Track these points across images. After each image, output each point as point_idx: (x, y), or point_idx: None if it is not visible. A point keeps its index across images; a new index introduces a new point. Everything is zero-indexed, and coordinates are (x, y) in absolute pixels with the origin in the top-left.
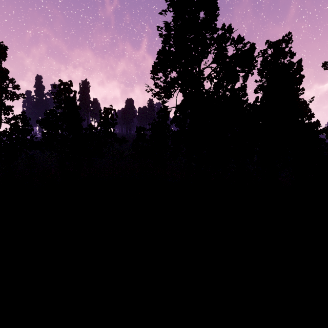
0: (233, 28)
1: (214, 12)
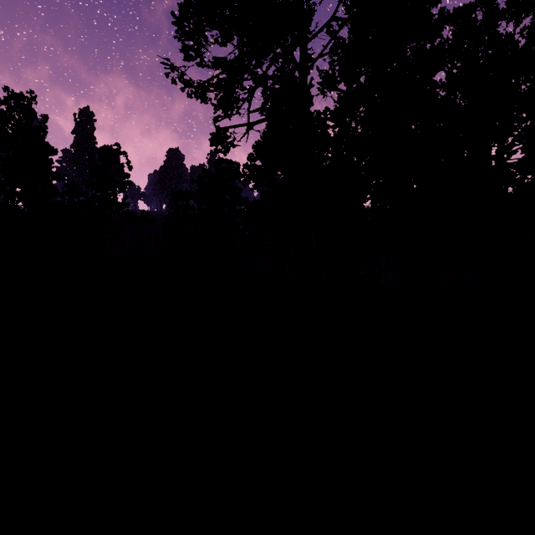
0: None
1: None
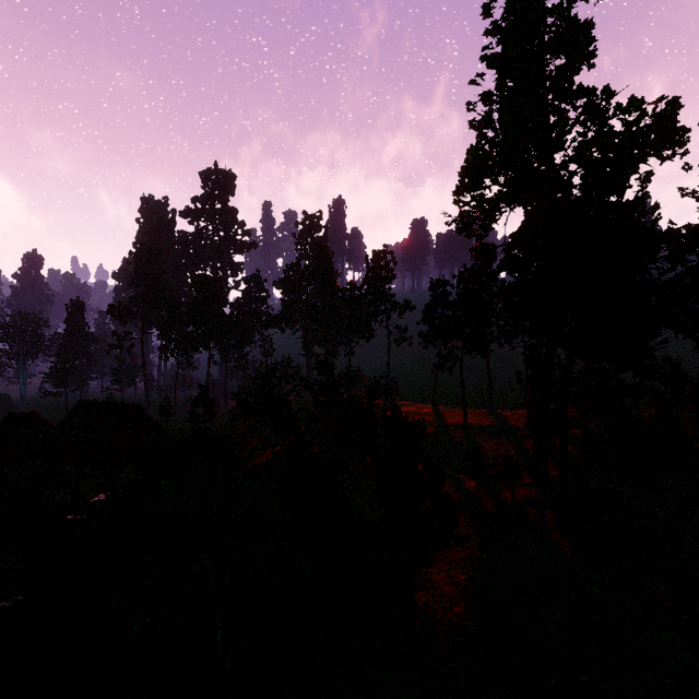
0: (615, 91)
1: (584, 50)
